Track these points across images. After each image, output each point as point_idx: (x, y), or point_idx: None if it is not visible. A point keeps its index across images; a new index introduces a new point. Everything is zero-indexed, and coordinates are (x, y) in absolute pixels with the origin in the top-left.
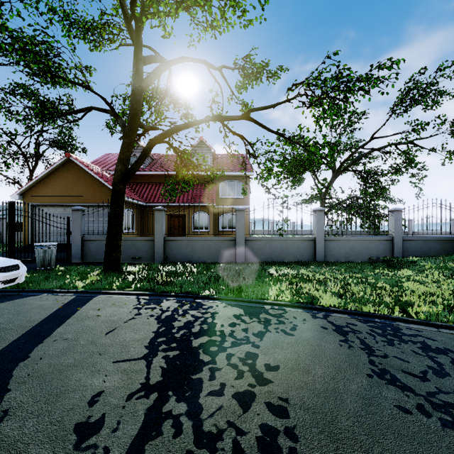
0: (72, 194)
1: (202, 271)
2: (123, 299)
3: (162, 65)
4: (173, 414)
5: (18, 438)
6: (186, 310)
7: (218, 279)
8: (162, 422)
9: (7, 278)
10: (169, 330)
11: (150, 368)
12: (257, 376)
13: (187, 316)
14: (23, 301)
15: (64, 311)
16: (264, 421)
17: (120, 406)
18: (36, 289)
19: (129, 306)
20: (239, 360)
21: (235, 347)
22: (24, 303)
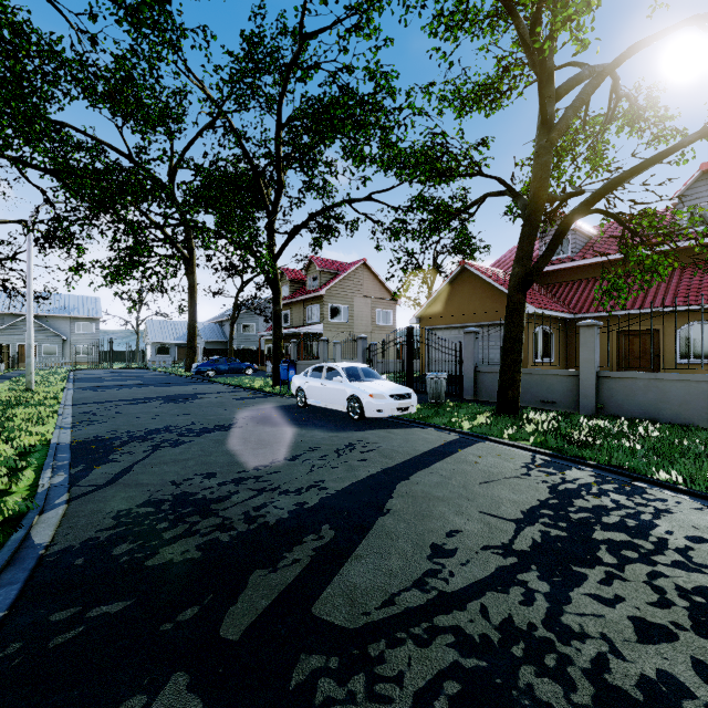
0: (466, 312)
1: (672, 439)
2: (512, 452)
3: (587, 86)
4: (528, 586)
5: (393, 530)
6: (606, 490)
7: (706, 459)
8: (511, 584)
9: (401, 406)
10: (564, 505)
11: (518, 534)
12: (701, 622)
13: (603, 499)
14: (412, 431)
15: (444, 448)
16: (670, 670)
17: (474, 550)
18: (425, 422)
19: (517, 462)
20: (673, 587)
21: (679, 569)
22: (413, 433)
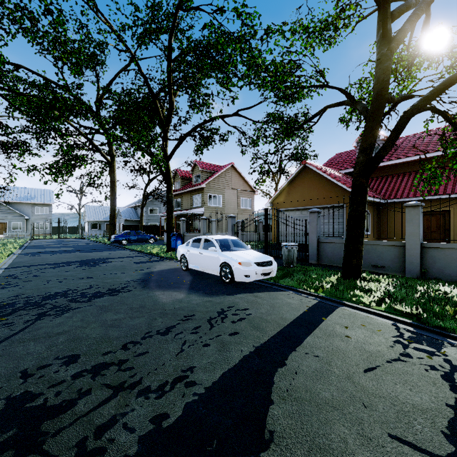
0: (307, 198)
1: None
2: (373, 320)
3: (421, 4)
4: None
5: None
6: None
7: None
8: None
9: (265, 271)
10: None
11: None
12: None
13: None
14: (276, 294)
15: (309, 316)
16: None
17: None
18: (284, 284)
19: (386, 334)
20: None
21: None
22: (276, 297)
